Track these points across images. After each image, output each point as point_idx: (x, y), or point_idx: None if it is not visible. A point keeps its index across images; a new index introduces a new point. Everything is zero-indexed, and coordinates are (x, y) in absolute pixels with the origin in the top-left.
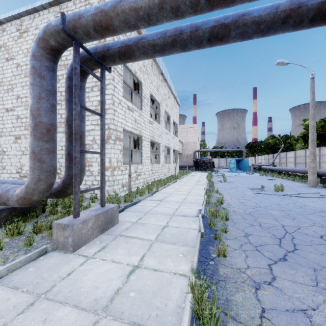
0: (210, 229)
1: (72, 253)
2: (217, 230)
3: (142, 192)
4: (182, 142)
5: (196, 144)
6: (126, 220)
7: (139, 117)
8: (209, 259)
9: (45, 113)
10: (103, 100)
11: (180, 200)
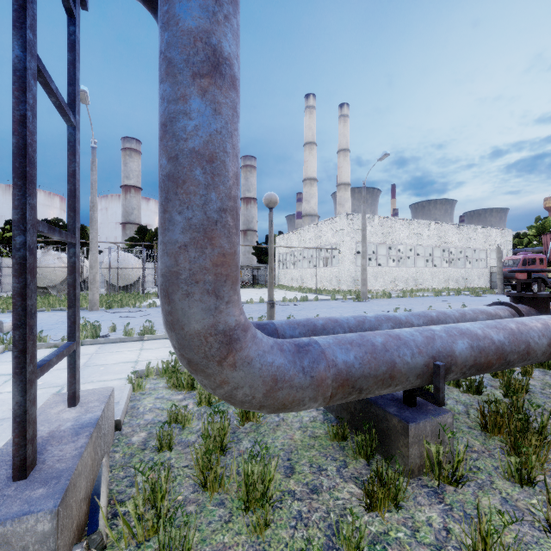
0: None
1: None
2: None
3: None
4: None
5: None
6: None
7: None
8: None
9: None
10: None
11: None
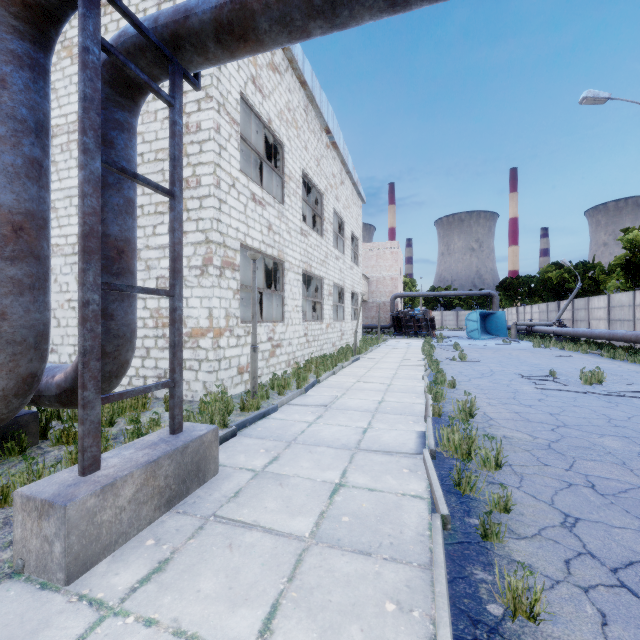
0: (460, 498)
1: (62, 591)
2: (489, 512)
3: (285, 385)
4: (367, 278)
5: (396, 283)
6: (239, 463)
7: (277, 221)
8: (483, 629)
9: (8, 181)
10: (175, 155)
11: (369, 406)
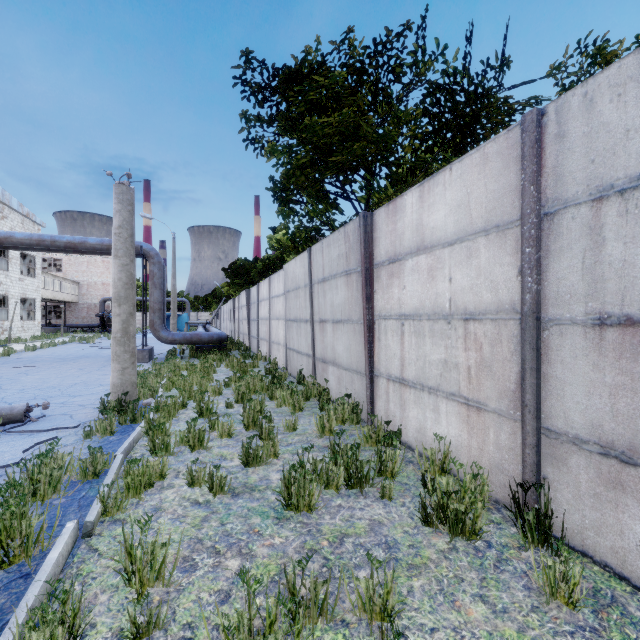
0: None
1: None
2: None
3: None
4: (77, 281)
5: (108, 288)
6: None
7: None
8: None
9: None
10: None
11: None
